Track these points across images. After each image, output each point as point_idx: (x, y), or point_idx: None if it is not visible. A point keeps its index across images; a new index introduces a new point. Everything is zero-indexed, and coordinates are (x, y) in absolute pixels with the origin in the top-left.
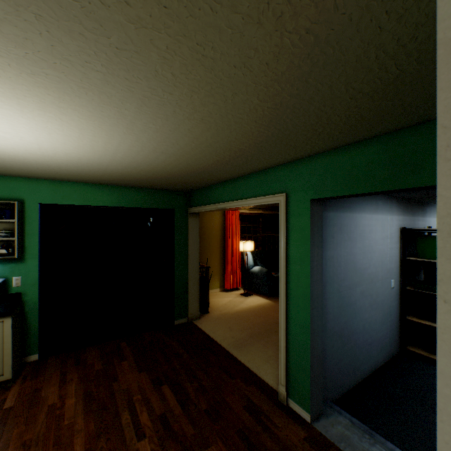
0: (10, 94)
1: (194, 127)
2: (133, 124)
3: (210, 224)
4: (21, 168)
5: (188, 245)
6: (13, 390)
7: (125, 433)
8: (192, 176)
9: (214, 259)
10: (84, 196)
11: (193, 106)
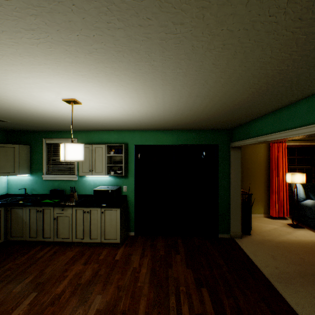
0: (91, 75)
1: (217, 58)
2: (164, 74)
3: (253, 156)
4: (123, 125)
5: (230, 174)
6: (120, 250)
7: (170, 314)
8: (229, 114)
9: (257, 187)
10: (156, 138)
11: (209, 30)
